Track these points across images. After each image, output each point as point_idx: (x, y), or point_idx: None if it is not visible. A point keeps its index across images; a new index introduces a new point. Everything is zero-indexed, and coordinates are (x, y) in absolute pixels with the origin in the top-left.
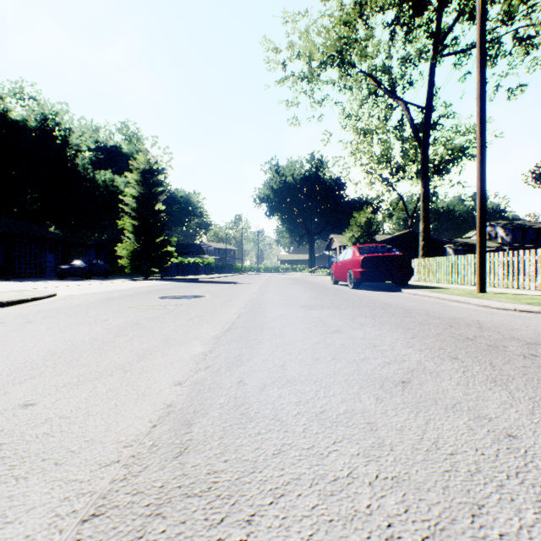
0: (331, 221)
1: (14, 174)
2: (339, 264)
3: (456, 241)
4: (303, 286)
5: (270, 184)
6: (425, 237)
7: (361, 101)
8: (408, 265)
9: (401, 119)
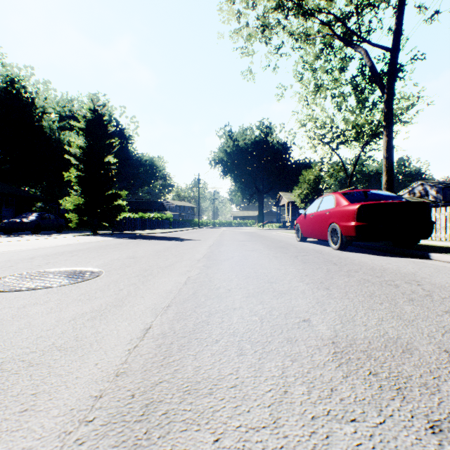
0: (279, 181)
1: None
2: (311, 216)
3: None
4: (267, 246)
5: (224, 148)
6: (389, 190)
7: (316, 53)
8: (427, 217)
9: (362, 66)
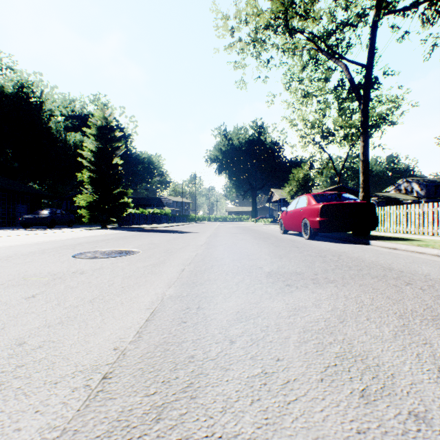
0: (271, 178)
1: None
2: (290, 213)
3: (377, 195)
4: (254, 237)
5: (219, 147)
6: (365, 189)
7: (302, 65)
8: (373, 214)
9: (342, 79)
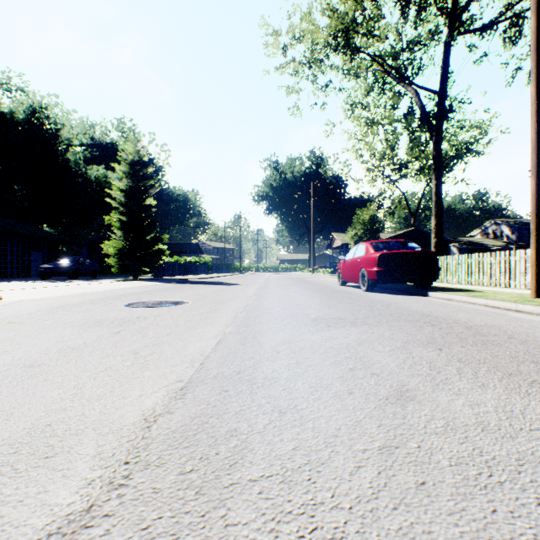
0: (332, 220)
1: (1, 169)
2: (348, 262)
3: (460, 240)
4: (308, 288)
5: (269, 182)
6: (438, 234)
7: (366, 88)
8: (434, 264)
9: (411, 106)
